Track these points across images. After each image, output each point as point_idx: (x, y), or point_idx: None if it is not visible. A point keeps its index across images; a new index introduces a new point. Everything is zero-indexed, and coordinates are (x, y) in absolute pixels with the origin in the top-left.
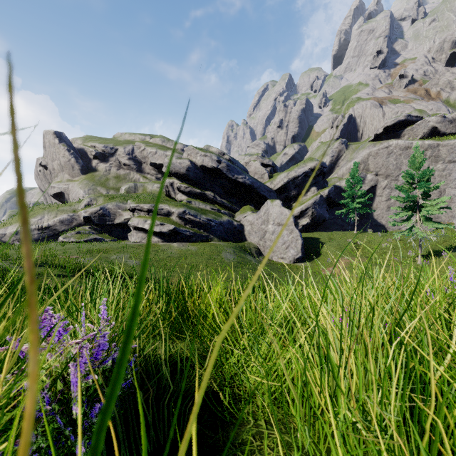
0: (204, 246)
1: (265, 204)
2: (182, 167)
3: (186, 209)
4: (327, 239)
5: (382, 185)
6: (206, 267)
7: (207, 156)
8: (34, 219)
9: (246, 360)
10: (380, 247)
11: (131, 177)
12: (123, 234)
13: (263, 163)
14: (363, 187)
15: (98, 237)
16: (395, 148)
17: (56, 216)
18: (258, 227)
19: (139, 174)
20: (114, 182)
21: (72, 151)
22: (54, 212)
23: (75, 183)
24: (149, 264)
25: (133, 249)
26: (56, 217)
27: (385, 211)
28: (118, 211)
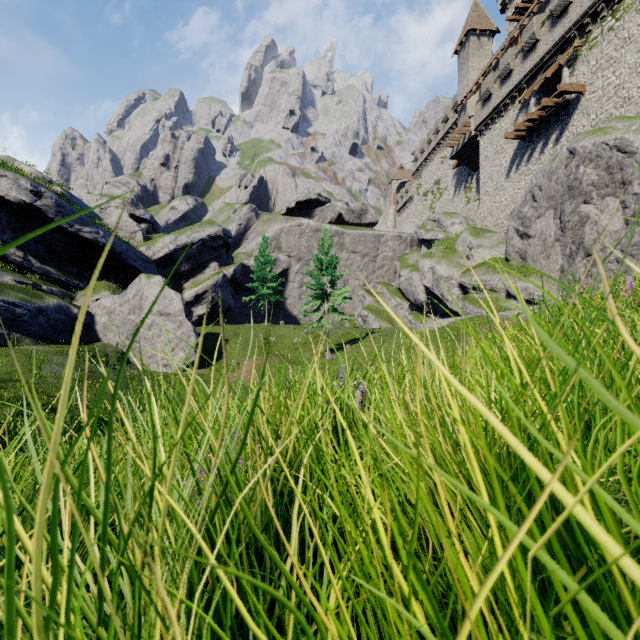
0: None
1: (136, 280)
2: None
3: None
4: (232, 335)
5: (294, 269)
6: None
7: (6, 177)
8: None
9: None
10: (292, 342)
11: None
12: None
13: (134, 214)
14: (275, 269)
15: None
16: (307, 228)
17: None
18: (124, 318)
19: None
20: None
21: None
22: None
23: None
24: None
25: None
26: None
27: (298, 300)
28: None
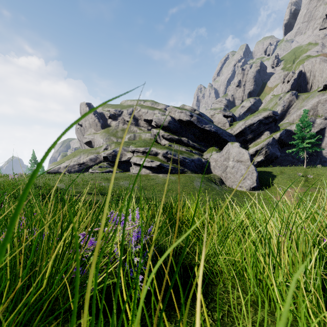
0: (181, 176)
1: (226, 145)
2: (165, 121)
3: (168, 150)
4: (279, 173)
5: None
6: (182, 191)
7: (183, 112)
8: (75, 158)
9: (216, 252)
10: None
11: (131, 130)
12: (127, 167)
13: (224, 115)
14: (312, 129)
15: (112, 170)
16: None
17: (87, 156)
18: (221, 163)
19: (136, 127)
20: (121, 133)
21: (96, 114)
22: (86, 154)
23: (98, 135)
24: (144, 188)
25: (133, 177)
26: (87, 157)
27: None
28: (124, 152)
